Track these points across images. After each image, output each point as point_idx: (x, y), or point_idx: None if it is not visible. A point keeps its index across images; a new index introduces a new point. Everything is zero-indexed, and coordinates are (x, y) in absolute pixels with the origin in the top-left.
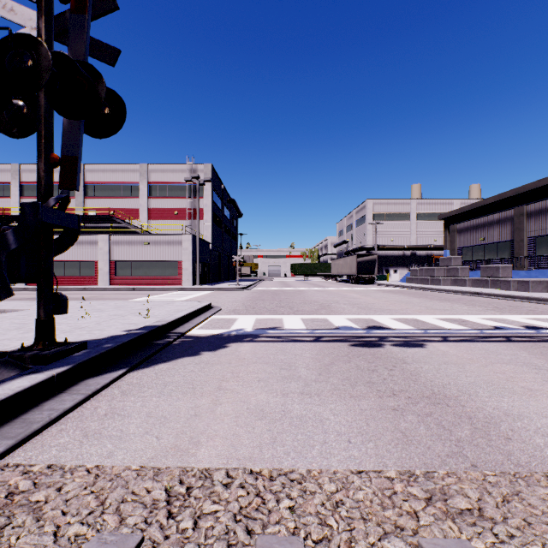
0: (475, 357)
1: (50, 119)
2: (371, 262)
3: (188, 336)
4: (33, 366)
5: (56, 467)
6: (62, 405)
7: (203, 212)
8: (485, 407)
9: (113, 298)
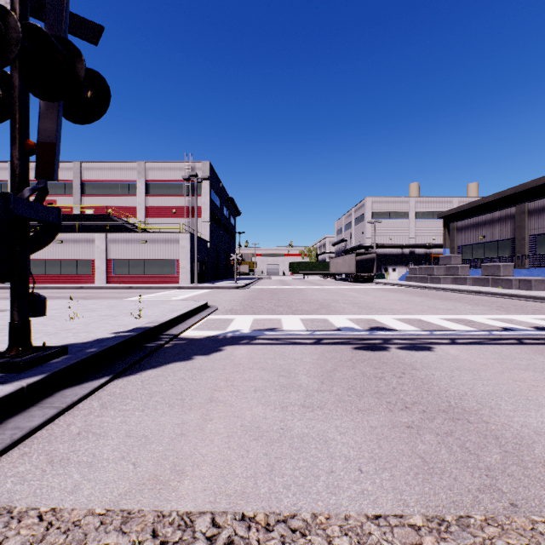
0: (489, 362)
1: (25, 102)
2: (370, 260)
3: (182, 338)
4: (4, 374)
5: (3, 510)
6: (29, 422)
7: (201, 210)
8: (511, 423)
9: (108, 297)
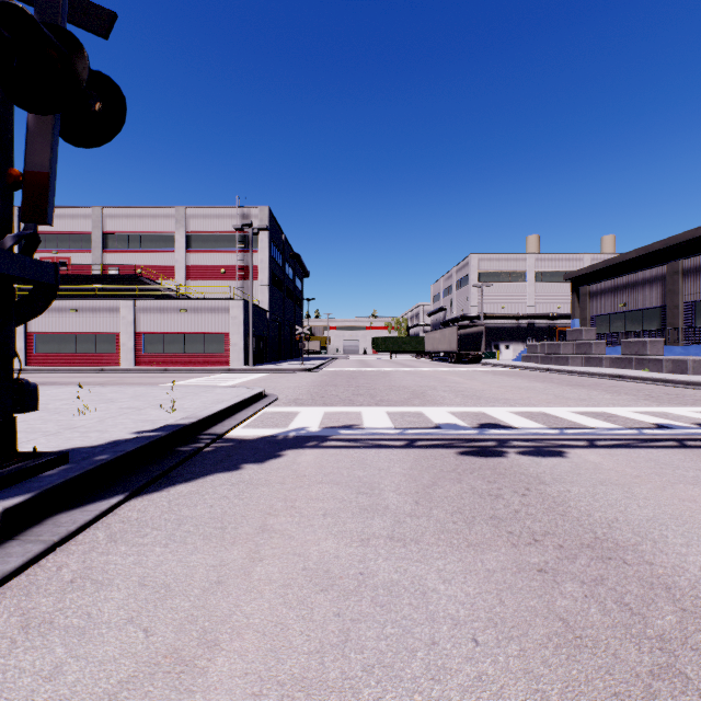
0: (643, 473)
1: (7, 116)
2: (476, 335)
3: (228, 438)
4: None
5: None
6: (2, 564)
7: (258, 270)
8: (685, 565)
9: (136, 383)
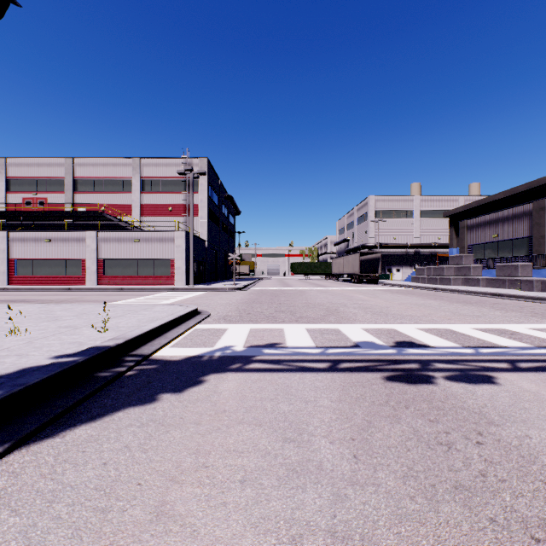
0: None
1: None
2: (374, 260)
3: (154, 359)
4: None
5: None
6: None
7: (198, 208)
8: None
9: (92, 300)
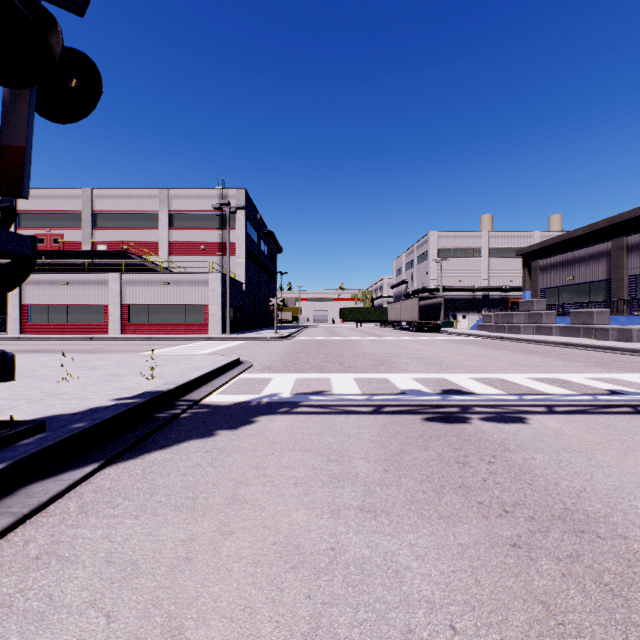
0: (604, 440)
1: None
2: (435, 306)
3: (204, 404)
4: None
5: None
6: None
7: (235, 246)
8: None
9: (121, 350)
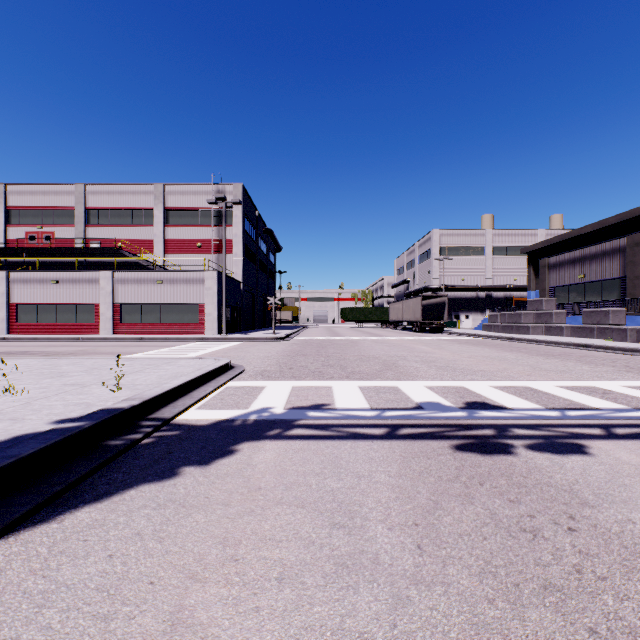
0: None
1: None
2: (439, 305)
3: (176, 424)
4: None
5: None
6: None
7: (232, 244)
8: None
9: (107, 352)
